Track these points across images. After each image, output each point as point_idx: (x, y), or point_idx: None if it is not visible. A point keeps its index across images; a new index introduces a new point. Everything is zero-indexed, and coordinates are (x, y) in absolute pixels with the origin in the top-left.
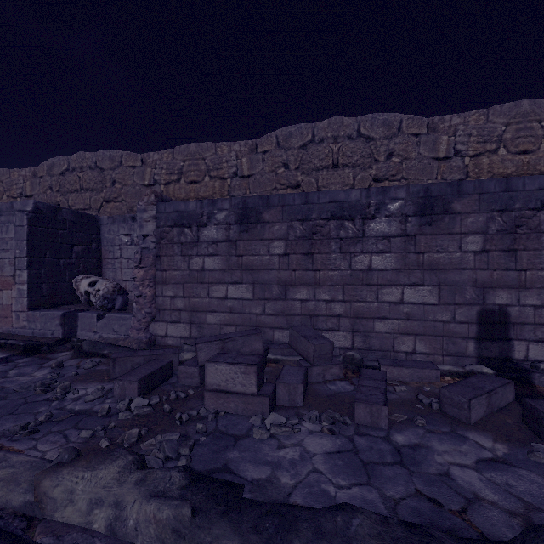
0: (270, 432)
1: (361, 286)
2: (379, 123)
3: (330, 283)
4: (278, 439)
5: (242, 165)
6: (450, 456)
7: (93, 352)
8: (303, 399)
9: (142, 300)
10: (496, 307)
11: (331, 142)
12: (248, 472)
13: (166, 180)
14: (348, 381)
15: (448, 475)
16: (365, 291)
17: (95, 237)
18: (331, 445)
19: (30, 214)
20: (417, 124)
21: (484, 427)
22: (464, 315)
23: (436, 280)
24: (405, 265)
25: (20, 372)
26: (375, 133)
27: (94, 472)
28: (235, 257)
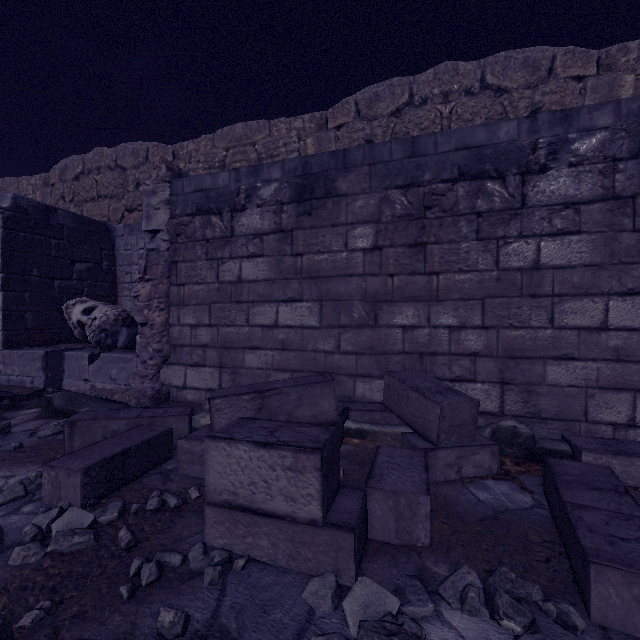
0: None
1: (519, 299)
2: (517, 65)
3: (457, 295)
4: None
5: (307, 148)
6: None
7: (66, 409)
8: (429, 529)
9: (148, 331)
10: None
11: (439, 102)
12: None
13: None
14: (513, 481)
15: None
16: (526, 307)
17: (107, 253)
18: None
19: (6, 213)
20: (581, 61)
21: None
22: None
23: None
24: (612, 256)
25: None
26: (510, 81)
27: None
28: (289, 257)
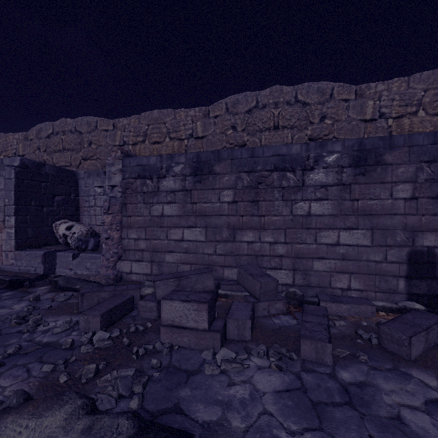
0: (221, 368)
1: (301, 230)
2: (314, 91)
3: (273, 227)
4: (228, 376)
5: (197, 128)
6: (397, 396)
7: (67, 287)
8: (250, 333)
9: (110, 242)
10: (425, 248)
11: (273, 107)
12: (199, 413)
13: (133, 141)
14: (291, 315)
15: (400, 419)
16: (304, 234)
17: (74, 189)
18: (280, 383)
19: (17, 169)
20: (347, 91)
21: (424, 364)
22: (395, 256)
23: (369, 224)
24: (341, 211)
25: (2, 305)
26: (310, 99)
27: (40, 419)
28: (189, 204)
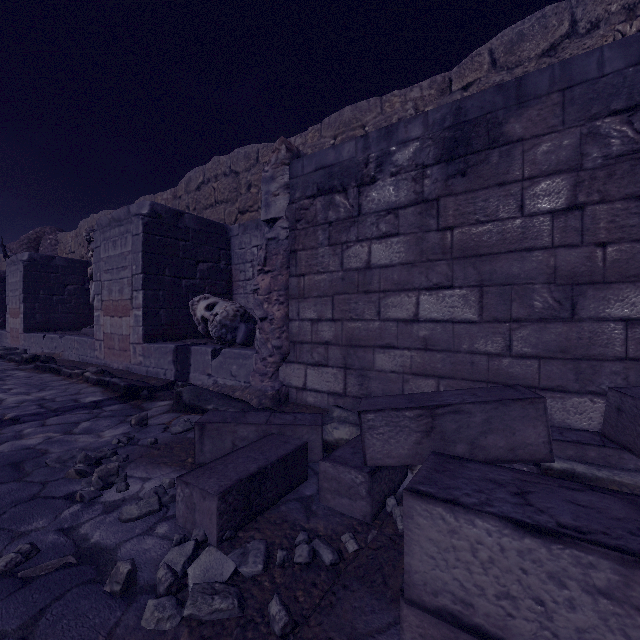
0: None
1: None
2: None
3: None
4: None
5: None
6: None
7: (194, 405)
8: None
9: (267, 326)
10: None
11: (620, 20)
12: None
13: None
14: None
15: None
16: None
17: (224, 253)
18: None
19: (145, 219)
20: None
21: None
22: None
23: None
24: None
25: (91, 427)
26: None
27: None
28: (434, 233)
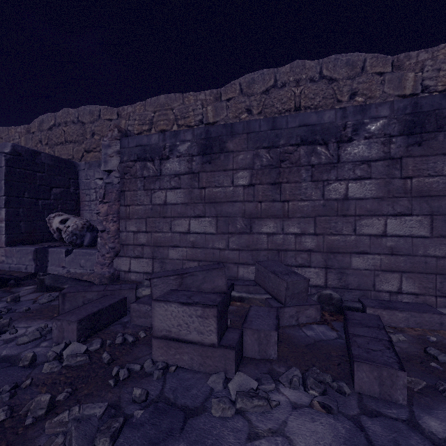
0: (236, 406)
1: (336, 218)
2: (342, 64)
3: (300, 215)
4: (247, 419)
5: (207, 113)
6: None
7: (54, 286)
8: (276, 350)
9: (106, 235)
10: None
11: (293, 85)
12: None
13: (138, 130)
14: (328, 325)
15: None
16: (340, 222)
17: (73, 181)
18: (332, 437)
19: (7, 156)
20: (382, 62)
21: None
22: None
23: (427, 208)
24: (389, 192)
25: None
26: (337, 74)
27: None
28: (197, 189)
